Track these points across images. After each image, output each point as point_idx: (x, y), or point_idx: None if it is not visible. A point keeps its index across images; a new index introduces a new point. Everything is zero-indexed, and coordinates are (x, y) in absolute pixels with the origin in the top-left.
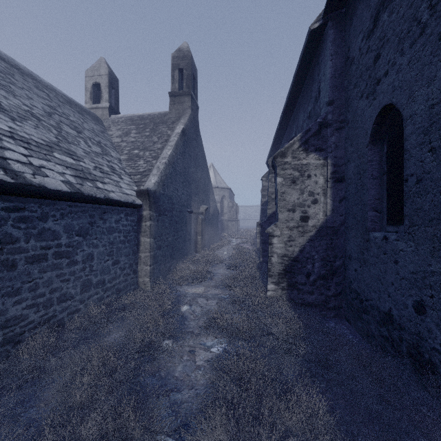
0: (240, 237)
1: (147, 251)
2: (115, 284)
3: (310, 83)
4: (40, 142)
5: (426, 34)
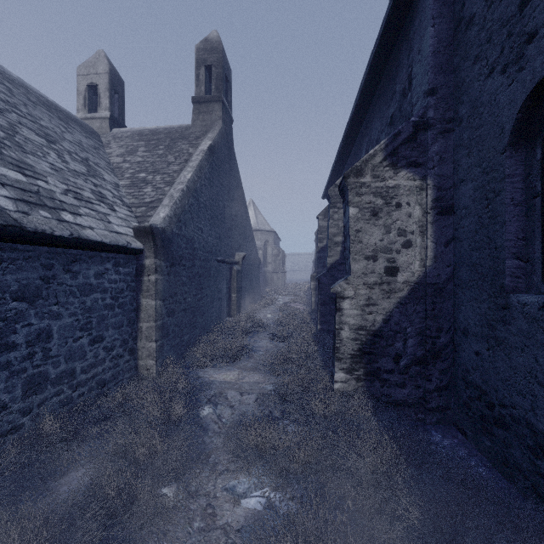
0: (287, 293)
1: (152, 319)
2: (95, 375)
3: (392, 73)
4: None
5: None
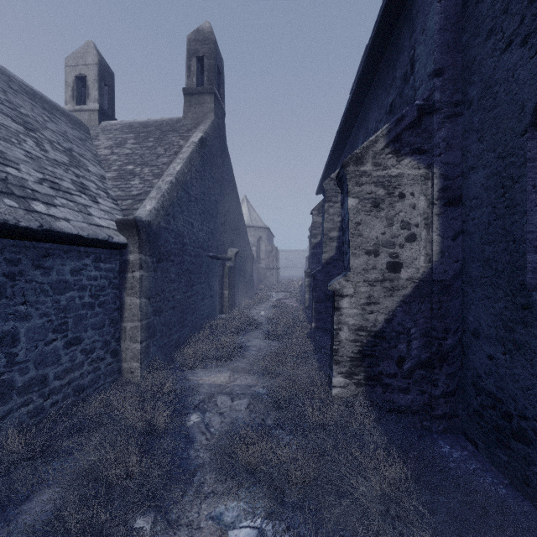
0: (281, 290)
1: (136, 318)
2: (71, 380)
3: (392, 58)
4: None
5: None
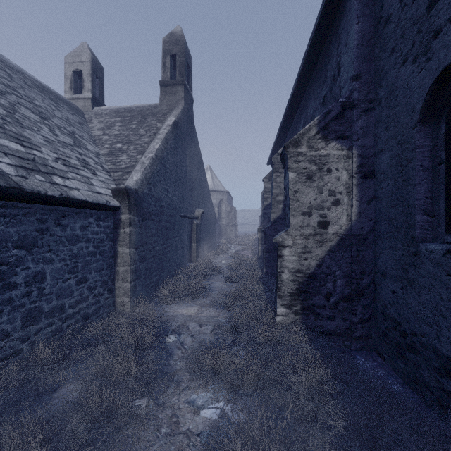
0: (238, 243)
1: (127, 264)
2: (80, 309)
3: (325, 61)
4: None
5: None
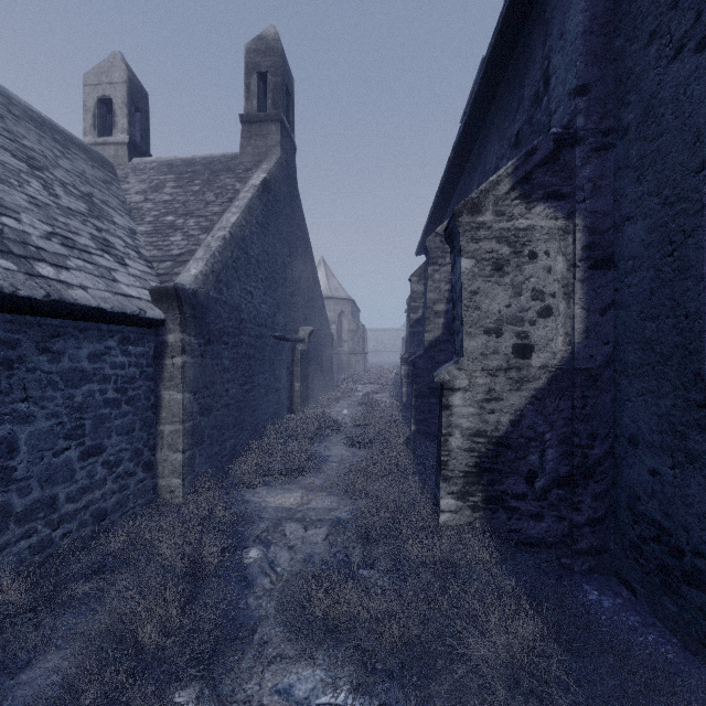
0: (369, 381)
1: (177, 420)
2: (90, 503)
3: (518, 72)
4: None
5: None
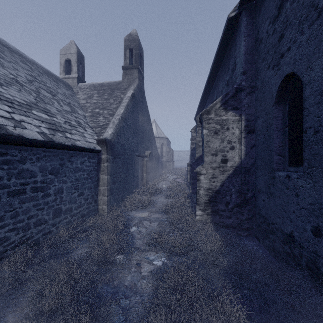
0: (175, 174)
1: (105, 185)
2: (80, 211)
3: (228, 58)
4: (21, 102)
5: (322, 17)
